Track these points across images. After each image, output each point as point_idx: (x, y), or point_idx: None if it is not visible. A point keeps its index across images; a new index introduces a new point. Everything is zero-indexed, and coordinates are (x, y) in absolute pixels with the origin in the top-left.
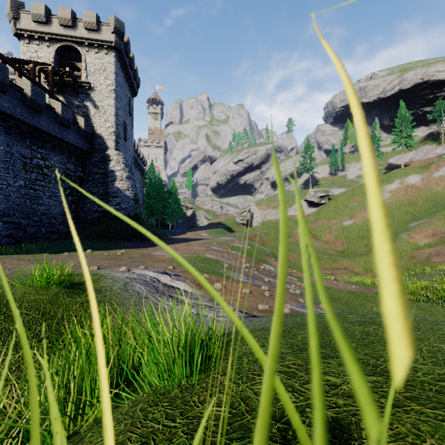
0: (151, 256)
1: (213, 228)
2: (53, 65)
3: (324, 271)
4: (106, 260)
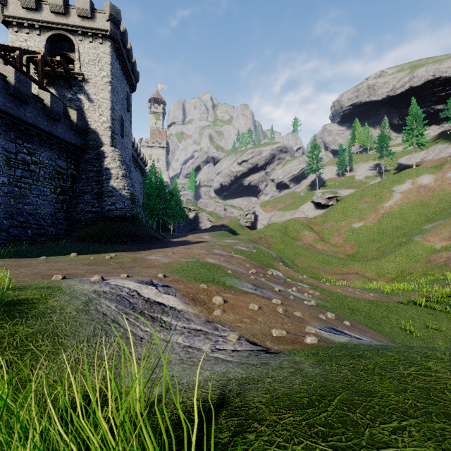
0: (144, 260)
1: (216, 230)
2: (43, 54)
3: (334, 276)
4: (87, 266)
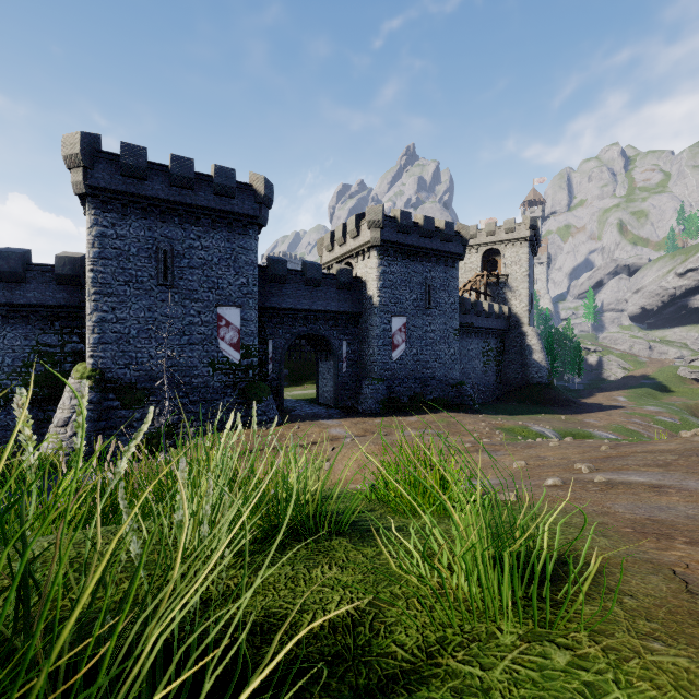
0: (586, 423)
1: (634, 387)
2: (487, 273)
3: None
4: (566, 423)
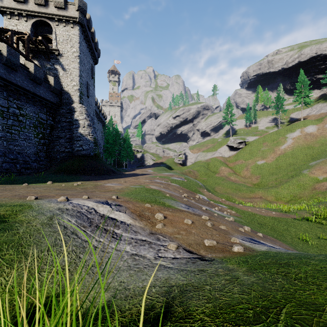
0: (103, 187)
1: (157, 166)
2: (29, 34)
3: (244, 199)
4: (58, 190)
